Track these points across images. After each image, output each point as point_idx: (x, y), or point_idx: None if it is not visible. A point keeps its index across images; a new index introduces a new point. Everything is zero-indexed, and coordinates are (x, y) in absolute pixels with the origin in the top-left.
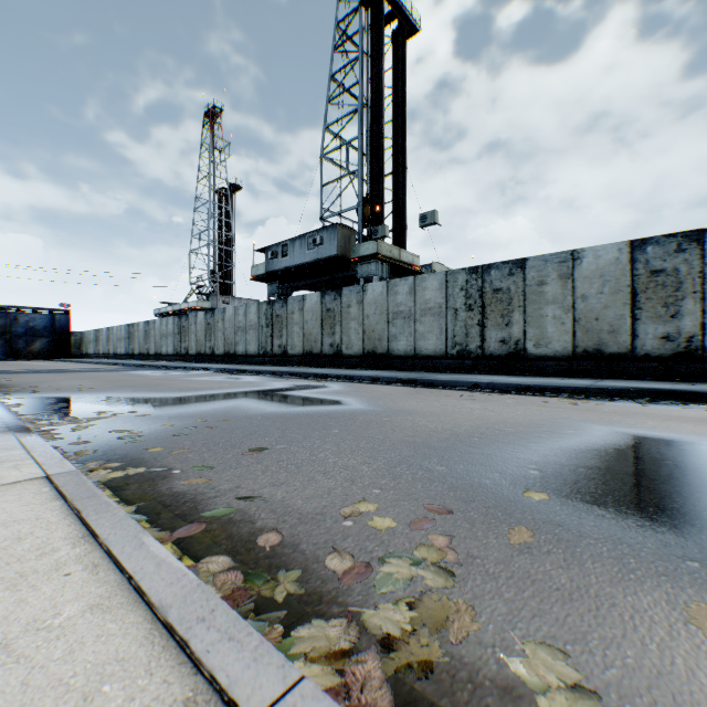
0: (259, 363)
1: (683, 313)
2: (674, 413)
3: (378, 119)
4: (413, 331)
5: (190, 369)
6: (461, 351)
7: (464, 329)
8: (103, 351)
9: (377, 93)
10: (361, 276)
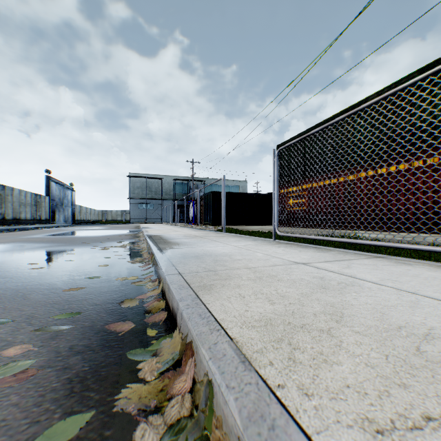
0: None
1: None
2: None
3: None
4: None
5: None
6: None
7: None
8: None
9: None
10: None
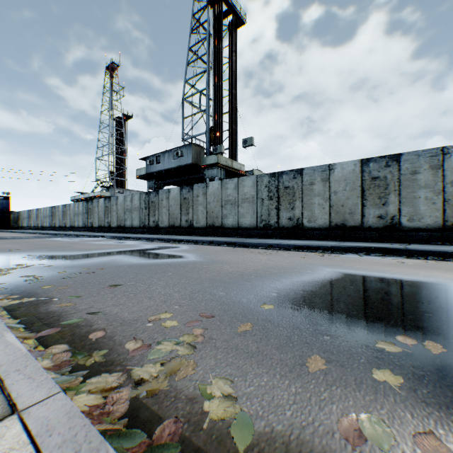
0: (140, 233)
1: (389, 202)
2: (374, 260)
3: (219, 78)
4: (237, 212)
5: (93, 236)
6: (265, 225)
7: (267, 211)
8: (34, 225)
9: (218, 61)
10: (207, 177)
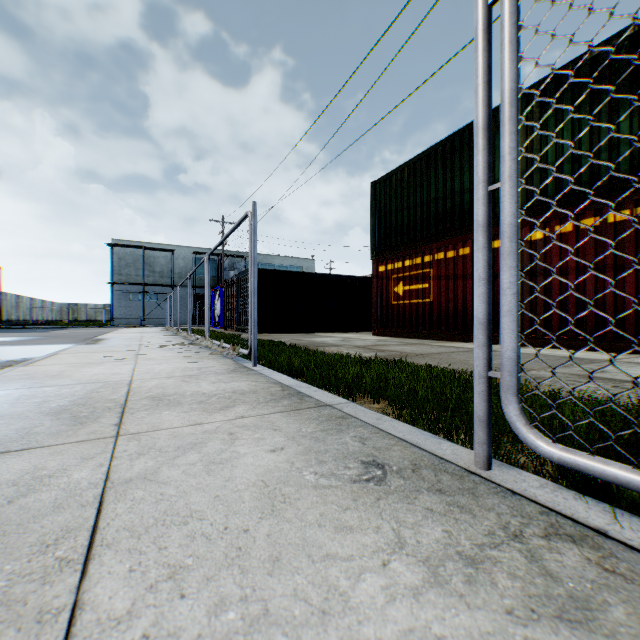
0: None
1: None
2: None
3: None
4: None
5: None
6: None
7: None
8: None
9: None
10: None
